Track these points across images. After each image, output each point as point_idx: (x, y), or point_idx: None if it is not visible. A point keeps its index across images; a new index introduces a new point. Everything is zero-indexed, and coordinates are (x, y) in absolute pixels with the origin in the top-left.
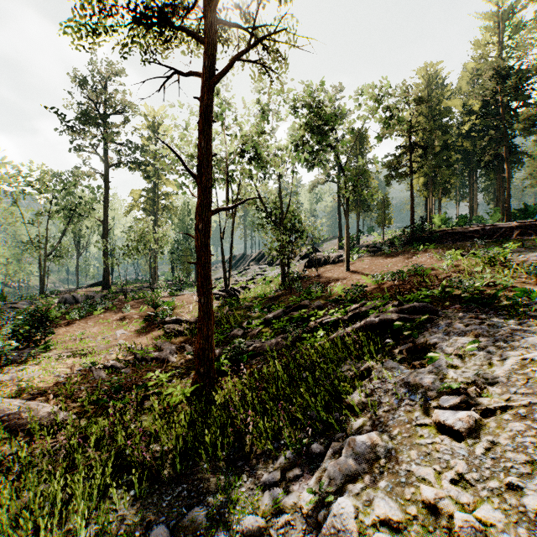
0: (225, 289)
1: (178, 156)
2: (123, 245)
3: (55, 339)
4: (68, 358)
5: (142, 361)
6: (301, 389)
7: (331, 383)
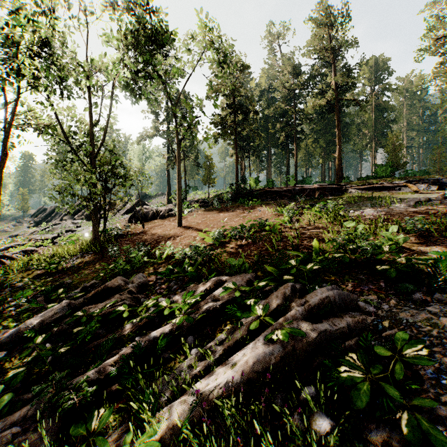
0: None
1: None
2: None
3: None
4: None
5: None
6: None
7: None
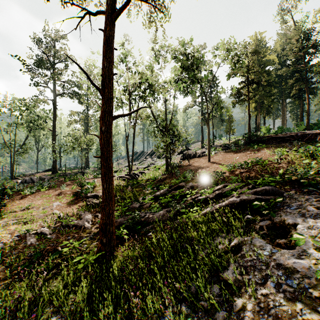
0: (129, 173)
1: (84, 71)
2: (64, 145)
3: (10, 209)
4: (13, 225)
5: (66, 227)
6: (183, 263)
7: (206, 255)
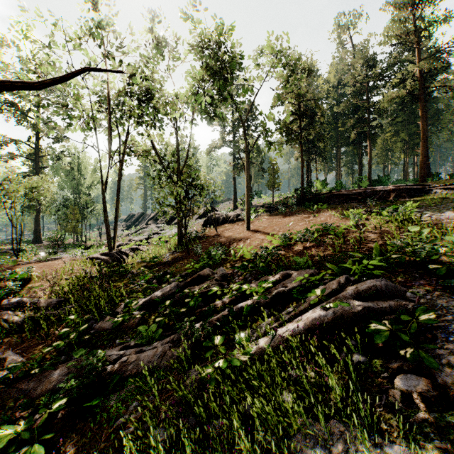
0: (108, 252)
1: None
2: None
3: None
4: None
5: None
6: None
7: None
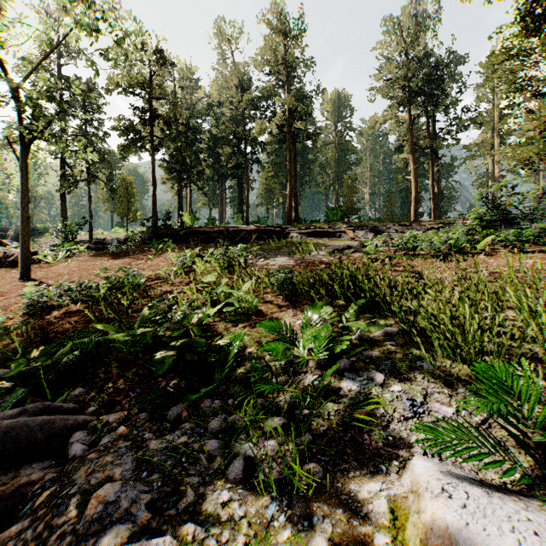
0: None
1: None
2: None
3: None
4: None
5: None
6: None
7: None
